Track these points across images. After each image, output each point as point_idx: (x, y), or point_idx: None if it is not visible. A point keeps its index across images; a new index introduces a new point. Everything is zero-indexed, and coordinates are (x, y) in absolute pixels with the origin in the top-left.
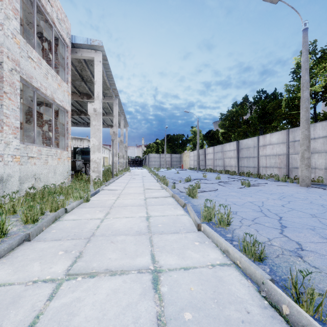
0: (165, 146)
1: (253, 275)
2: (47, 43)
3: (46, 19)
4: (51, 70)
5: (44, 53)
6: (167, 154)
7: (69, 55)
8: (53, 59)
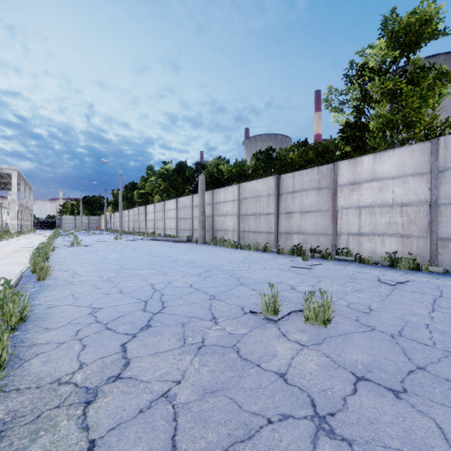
0: (81, 209)
1: None
2: None
3: None
4: None
5: None
6: (84, 216)
7: None
8: None
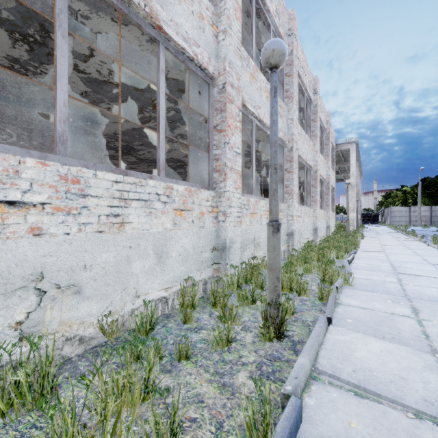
0: (419, 196)
1: None
2: None
3: None
4: (331, 170)
5: None
6: (422, 206)
7: (334, 153)
8: None
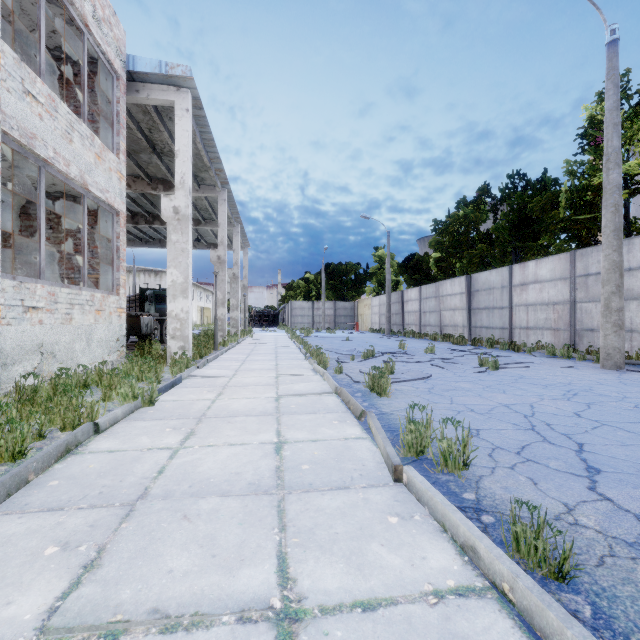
0: (324, 287)
1: (556, 638)
2: (75, 71)
3: (70, 17)
4: (80, 125)
5: (69, 91)
6: (327, 302)
7: (121, 96)
8: (86, 101)
